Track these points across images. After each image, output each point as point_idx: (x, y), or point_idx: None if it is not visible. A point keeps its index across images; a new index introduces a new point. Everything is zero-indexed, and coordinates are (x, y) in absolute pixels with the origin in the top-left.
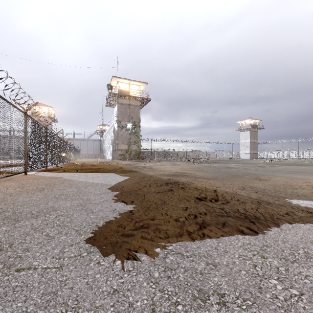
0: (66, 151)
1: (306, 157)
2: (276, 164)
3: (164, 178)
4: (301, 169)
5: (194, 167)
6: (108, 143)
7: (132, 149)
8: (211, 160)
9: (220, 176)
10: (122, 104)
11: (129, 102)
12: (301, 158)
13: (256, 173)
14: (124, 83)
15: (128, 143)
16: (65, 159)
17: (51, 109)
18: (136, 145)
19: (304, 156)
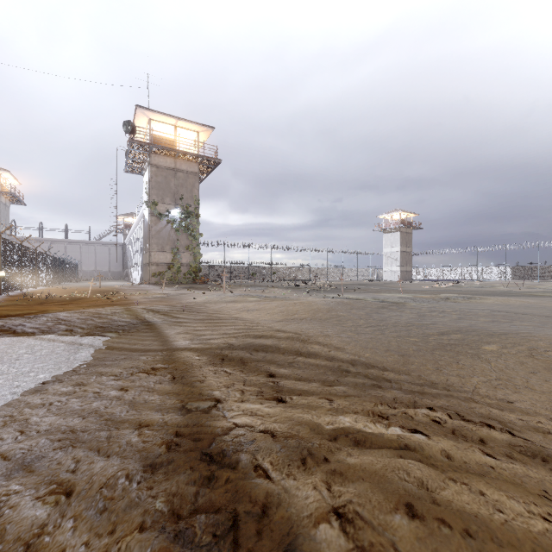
0: (19, 265)
1: (487, 277)
2: (462, 292)
3: (208, 389)
4: (547, 308)
5: (316, 308)
6: (136, 249)
7: (182, 262)
8: (336, 283)
9: (413, 351)
10: (158, 167)
11: (175, 165)
12: (479, 279)
13: (487, 329)
14: (164, 124)
15: (173, 249)
16: (12, 285)
17: (8, 177)
18: (190, 253)
19: (485, 276)
